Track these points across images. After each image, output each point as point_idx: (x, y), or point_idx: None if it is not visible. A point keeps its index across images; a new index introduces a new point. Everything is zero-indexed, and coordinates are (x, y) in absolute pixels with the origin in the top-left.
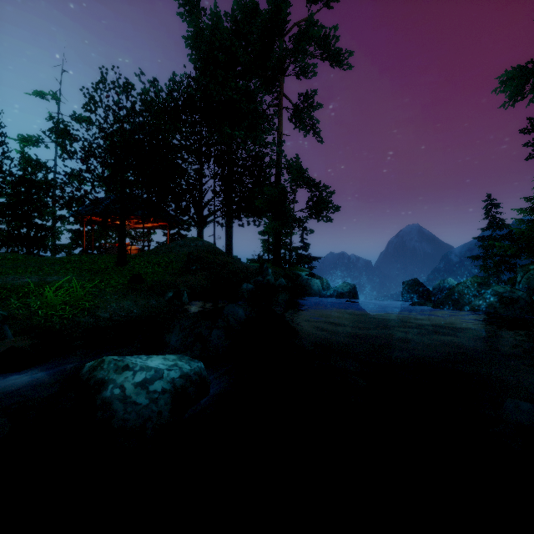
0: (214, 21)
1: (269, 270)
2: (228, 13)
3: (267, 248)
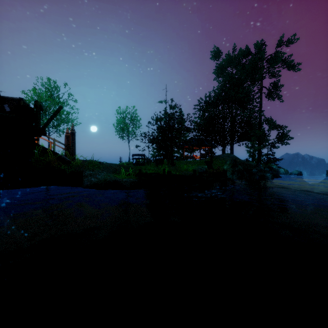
0: (226, 56)
1: (261, 165)
2: (235, 57)
3: (250, 154)
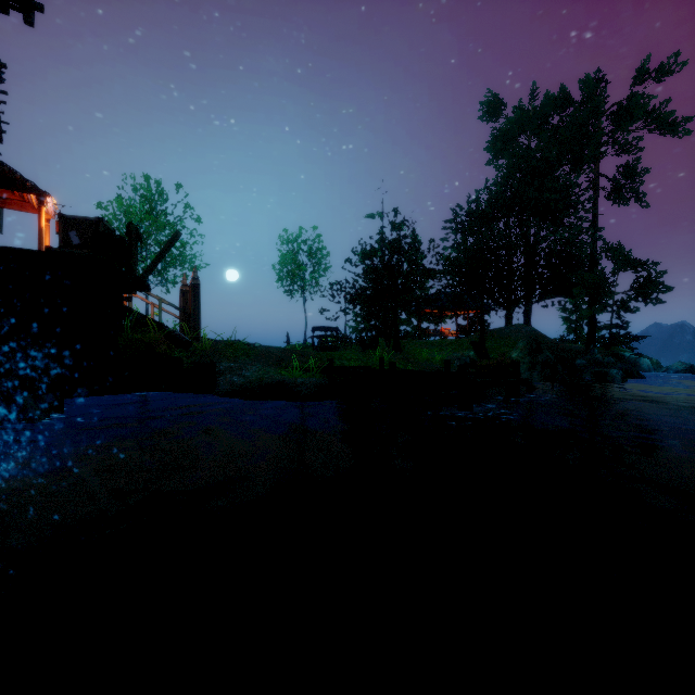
0: (515, 112)
1: (596, 350)
2: (536, 112)
3: (570, 327)
